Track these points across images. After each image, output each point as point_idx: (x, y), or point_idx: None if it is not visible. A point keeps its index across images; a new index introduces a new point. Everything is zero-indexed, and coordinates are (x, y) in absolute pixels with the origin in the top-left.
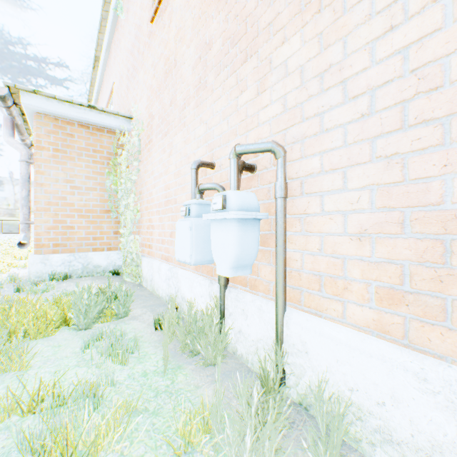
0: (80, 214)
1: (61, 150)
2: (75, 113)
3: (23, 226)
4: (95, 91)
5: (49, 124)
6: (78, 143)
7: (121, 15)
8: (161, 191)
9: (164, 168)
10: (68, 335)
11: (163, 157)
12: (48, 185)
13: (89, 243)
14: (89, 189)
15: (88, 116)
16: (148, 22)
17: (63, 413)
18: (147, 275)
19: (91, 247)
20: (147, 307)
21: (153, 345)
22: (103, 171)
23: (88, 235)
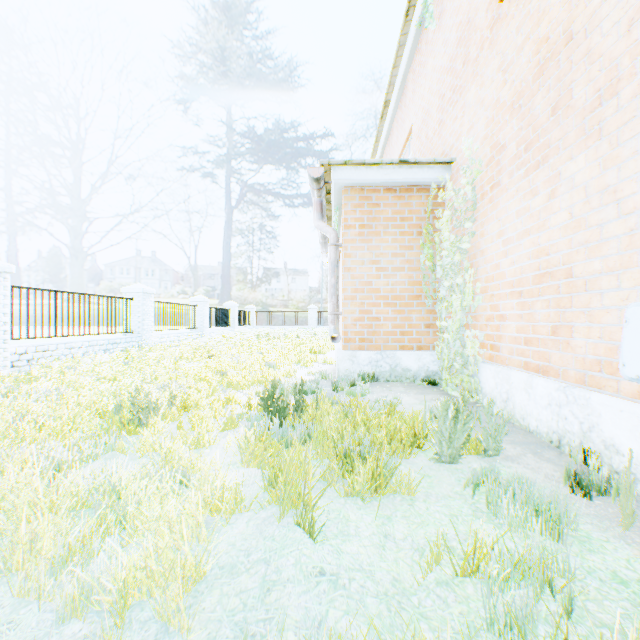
0: (385, 302)
1: (366, 225)
2: (382, 177)
3: (332, 318)
4: (379, 147)
5: (355, 197)
6: (384, 213)
7: (430, 26)
8: (522, 259)
9: (532, 221)
10: (428, 463)
11: (531, 204)
12: (354, 269)
13: (395, 339)
14: (395, 270)
15: (396, 175)
16: (488, 7)
17: (511, 596)
18: (493, 392)
19: (398, 344)
20: (518, 444)
21: (587, 521)
22: (411, 244)
23: (394, 329)
